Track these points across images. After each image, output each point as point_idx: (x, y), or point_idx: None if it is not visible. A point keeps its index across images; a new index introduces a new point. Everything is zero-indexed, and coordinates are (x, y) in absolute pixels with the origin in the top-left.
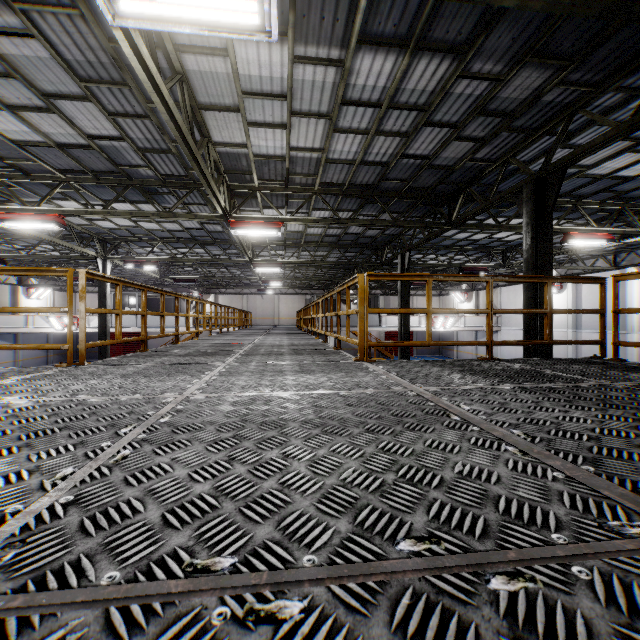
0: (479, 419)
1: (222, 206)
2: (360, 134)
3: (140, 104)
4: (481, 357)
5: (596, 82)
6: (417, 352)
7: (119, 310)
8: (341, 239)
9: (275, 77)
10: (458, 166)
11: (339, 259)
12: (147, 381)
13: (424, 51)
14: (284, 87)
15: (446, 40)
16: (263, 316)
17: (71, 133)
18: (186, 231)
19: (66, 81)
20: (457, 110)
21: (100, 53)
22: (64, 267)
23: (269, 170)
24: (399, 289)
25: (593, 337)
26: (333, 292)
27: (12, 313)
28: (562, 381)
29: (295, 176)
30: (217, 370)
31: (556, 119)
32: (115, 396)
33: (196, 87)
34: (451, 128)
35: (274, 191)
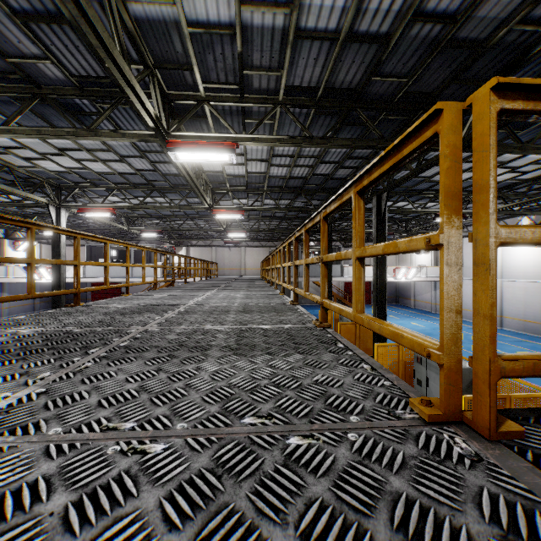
0: None
1: (148, 109)
2: None
3: None
4: None
5: None
6: None
7: None
8: (307, 183)
9: None
10: (495, 39)
11: None
12: None
13: None
14: None
15: None
16: (230, 267)
17: None
18: (139, 174)
19: None
20: None
21: None
22: (41, 220)
23: (215, 61)
24: (374, 235)
25: None
26: (311, 222)
27: None
28: None
29: (252, 72)
30: None
31: None
32: None
33: None
34: None
35: (226, 102)
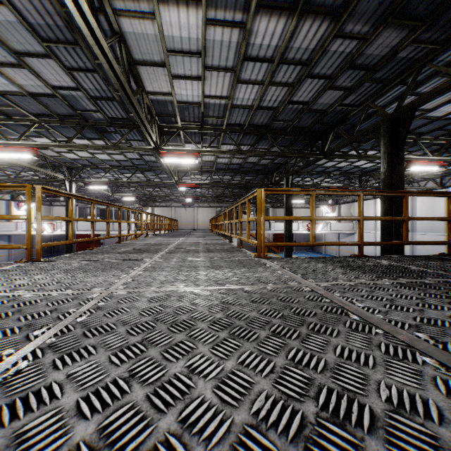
0: (377, 318)
1: (154, 140)
2: (257, 84)
3: (90, 61)
4: (353, 254)
5: (441, 41)
6: (296, 248)
7: (71, 218)
8: (242, 167)
9: (192, 38)
10: (330, 110)
11: (240, 181)
12: (83, 276)
13: (308, 15)
14: (199, 46)
15: (326, 5)
16: (186, 222)
17: (39, 85)
18: (129, 161)
19: (32, 42)
20: (332, 65)
21: (56, 18)
22: None
23: (189, 114)
24: (284, 203)
25: (425, 238)
26: (237, 204)
27: (7, 220)
28: (430, 276)
29: (208, 118)
30: (144, 266)
31: (407, 72)
32: (49, 291)
33: (131, 46)
34: (326, 79)
35: (193, 130)
